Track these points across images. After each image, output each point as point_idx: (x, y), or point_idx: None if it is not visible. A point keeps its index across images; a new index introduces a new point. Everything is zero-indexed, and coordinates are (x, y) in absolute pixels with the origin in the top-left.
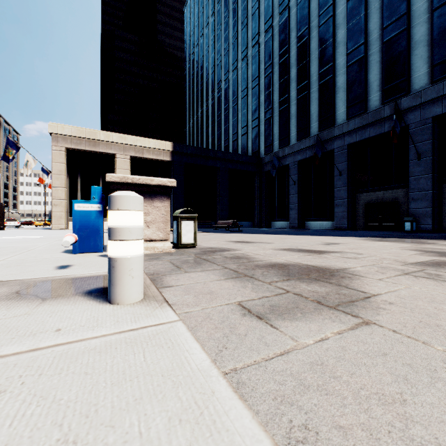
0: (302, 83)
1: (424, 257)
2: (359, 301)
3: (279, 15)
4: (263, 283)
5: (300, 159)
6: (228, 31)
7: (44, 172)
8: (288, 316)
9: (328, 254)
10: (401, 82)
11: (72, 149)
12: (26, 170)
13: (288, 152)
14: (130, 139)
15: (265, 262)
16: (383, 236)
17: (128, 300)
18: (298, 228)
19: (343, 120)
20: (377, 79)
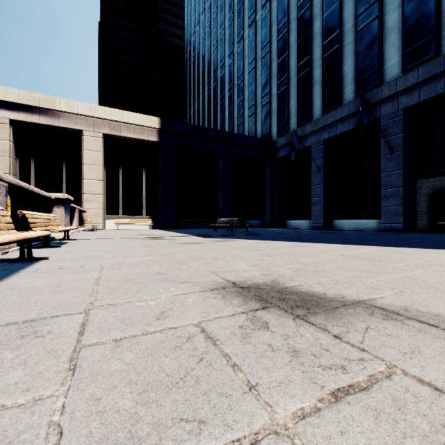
0: (330, 35)
1: None
2: None
3: None
4: None
5: (327, 137)
6: None
7: None
8: None
9: None
10: None
11: (21, 122)
12: None
13: (310, 129)
14: (102, 110)
15: None
16: None
17: None
18: (325, 229)
19: (396, 75)
20: None
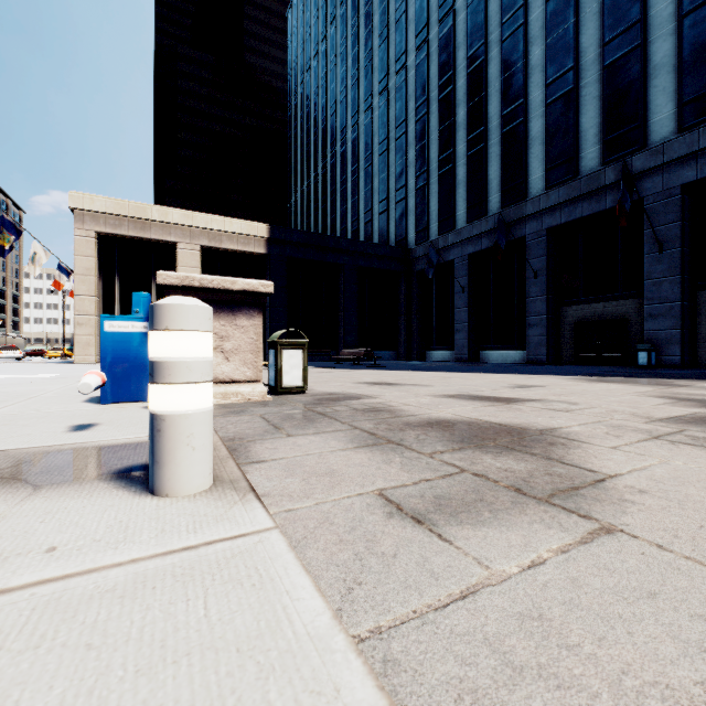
0: (474, 131)
1: (678, 409)
2: (587, 487)
3: (439, 23)
4: (419, 456)
5: (472, 251)
6: (357, 47)
7: (63, 271)
8: (467, 516)
9: (522, 404)
10: (632, 130)
11: (107, 234)
12: (32, 268)
13: (453, 240)
14: (201, 218)
15: (420, 417)
16: (605, 374)
17: (185, 488)
18: (469, 362)
19: (540, 190)
20: (594, 124)
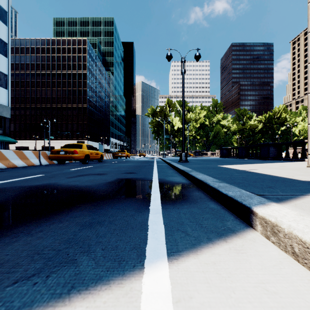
0: None
1: None
2: None
3: None
4: None
5: None
6: None
7: None
8: None
9: None
10: None
11: None
12: None
13: None
14: None
15: None
16: None
17: None
18: None
19: None
20: None
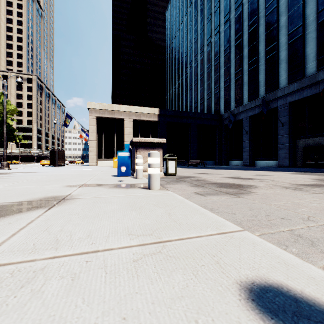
0: (252, 59)
1: (312, 182)
2: (244, 193)
3: (235, 10)
4: (207, 188)
5: (251, 115)
6: (197, 25)
7: (83, 131)
8: (211, 195)
9: (252, 180)
10: None
11: (100, 117)
12: (74, 130)
13: (242, 110)
14: (133, 108)
15: (212, 182)
16: (310, 171)
17: (155, 188)
18: (249, 166)
19: (285, 85)
20: (313, 51)
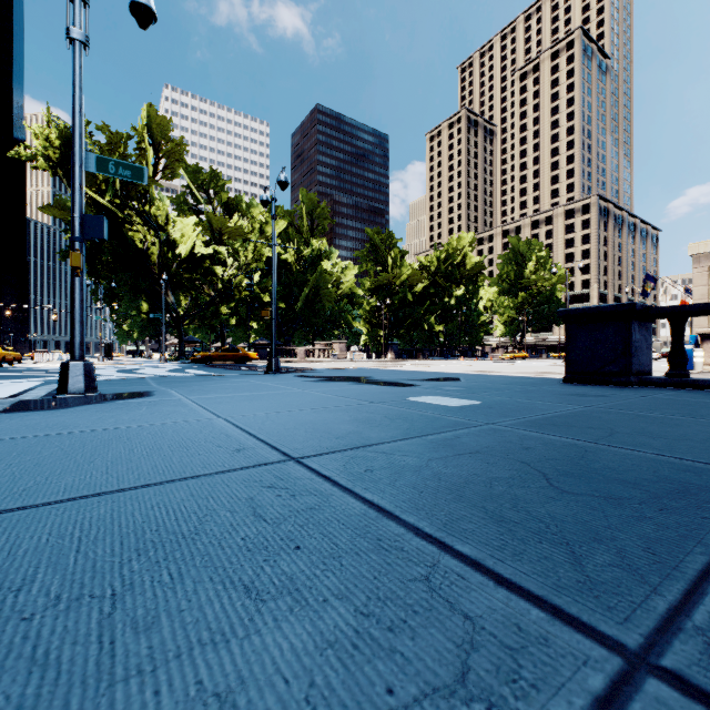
0: None
1: None
2: None
3: None
4: None
5: None
6: None
7: (687, 292)
8: None
9: None
10: None
11: None
12: (663, 297)
13: None
14: None
15: None
16: None
17: None
18: None
19: None
20: None
